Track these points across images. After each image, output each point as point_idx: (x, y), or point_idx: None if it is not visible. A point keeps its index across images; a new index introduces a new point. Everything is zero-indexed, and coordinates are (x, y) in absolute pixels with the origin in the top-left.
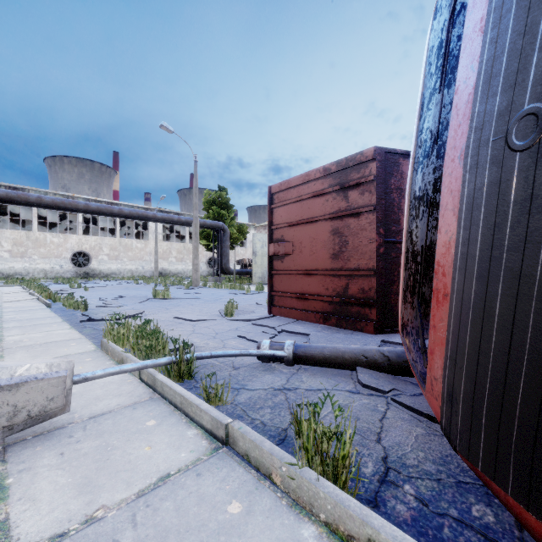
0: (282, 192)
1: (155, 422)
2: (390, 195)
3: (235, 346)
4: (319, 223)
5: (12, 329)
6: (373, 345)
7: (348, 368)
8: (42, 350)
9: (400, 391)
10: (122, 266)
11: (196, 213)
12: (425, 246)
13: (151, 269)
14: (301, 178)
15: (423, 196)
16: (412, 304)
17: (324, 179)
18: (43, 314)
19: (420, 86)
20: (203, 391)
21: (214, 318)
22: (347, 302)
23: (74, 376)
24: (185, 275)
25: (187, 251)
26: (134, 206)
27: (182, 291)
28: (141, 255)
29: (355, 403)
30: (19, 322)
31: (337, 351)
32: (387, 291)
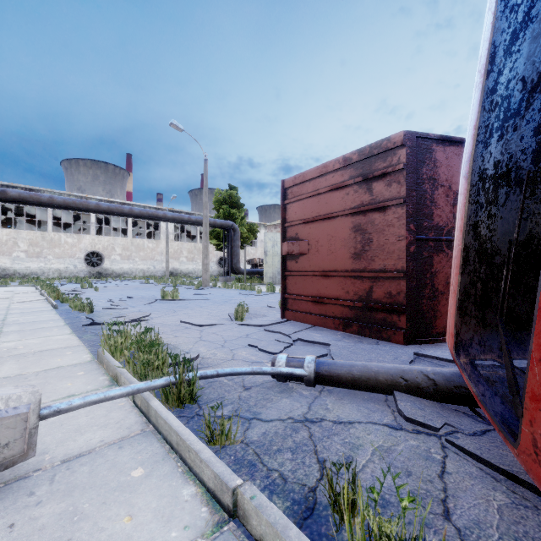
0: (296, 186)
1: (143, 471)
2: (422, 186)
3: (246, 358)
4: (338, 219)
5: (10, 334)
6: (406, 358)
7: (382, 392)
8: (34, 360)
9: (454, 427)
10: (134, 266)
11: (206, 212)
12: (516, 241)
13: (162, 269)
14: (318, 170)
15: (480, 180)
16: (463, 315)
17: (344, 171)
18: (47, 316)
19: (484, 36)
20: (206, 427)
21: (223, 322)
22: (371, 308)
23: (43, 409)
24: (195, 275)
25: (198, 251)
26: (145, 206)
27: (192, 292)
28: (153, 255)
29: (400, 446)
30: (21, 325)
31: (369, 371)
32: (418, 296)
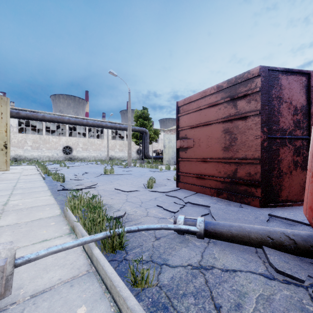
0: (185, 105)
1: (85, 309)
2: (272, 102)
3: (155, 215)
4: (213, 125)
5: (16, 195)
6: (263, 218)
7: (254, 246)
8: (26, 213)
9: None
10: (89, 154)
11: (129, 123)
12: None
13: (105, 156)
14: (200, 94)
15: None
16: None
17: (217, 94)
18: (39, 184)
19: None
20: (131, 274)
21: (140, 189)
22: (236, 182)
23: (18, 259)
24: (123, 159)
25: (125, 145)
26: (95, 120)
27: (121, 169)
28: (100, 147)
29: (277, 295)
30: (23, 189)
31: (243, 231)
32: (269, 175)
